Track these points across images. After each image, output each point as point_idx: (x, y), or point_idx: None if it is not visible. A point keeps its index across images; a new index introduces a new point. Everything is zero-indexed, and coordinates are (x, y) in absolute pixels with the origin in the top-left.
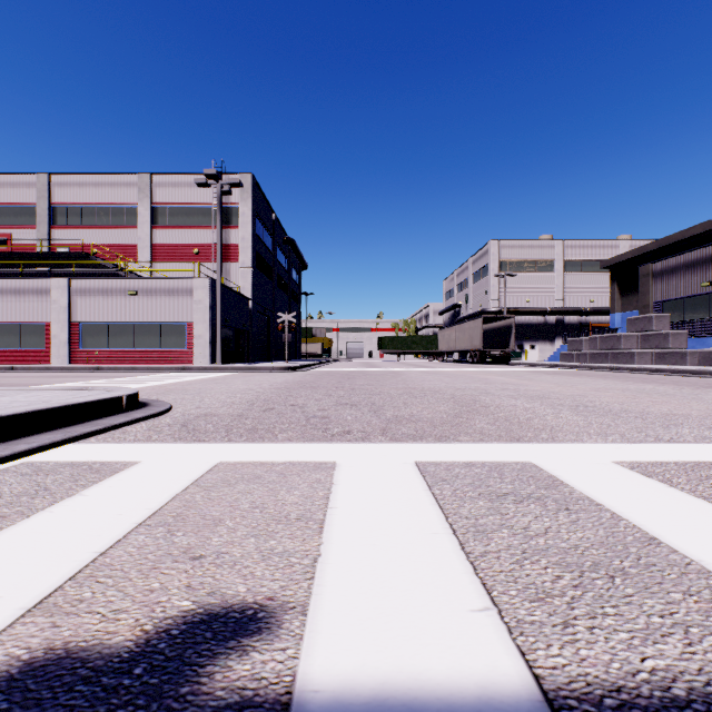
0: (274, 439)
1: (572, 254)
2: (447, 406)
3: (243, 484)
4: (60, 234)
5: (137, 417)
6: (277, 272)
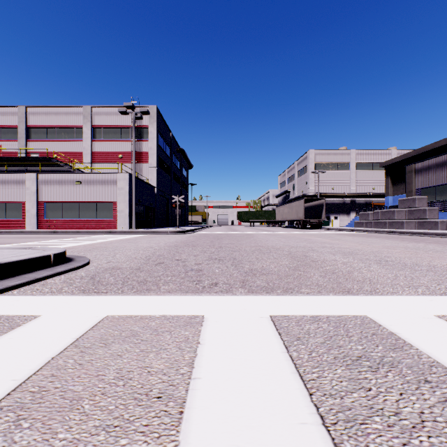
0: (157, 292)
1: (361, 158)
2: (287, 261)
3: (117, 344)
4: (33, 145)
5: (58, 271)
6: (173, 170)
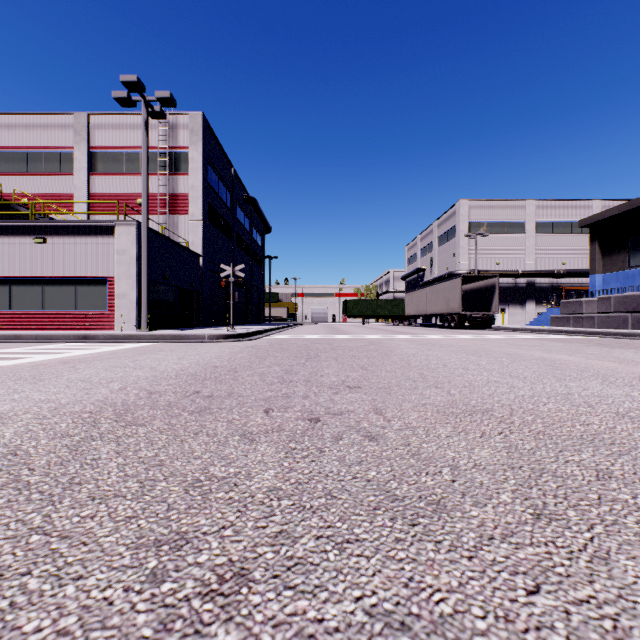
0: None
1: (543, 214)
2: None
3: None
4: None
5: None
6: (237, 230)
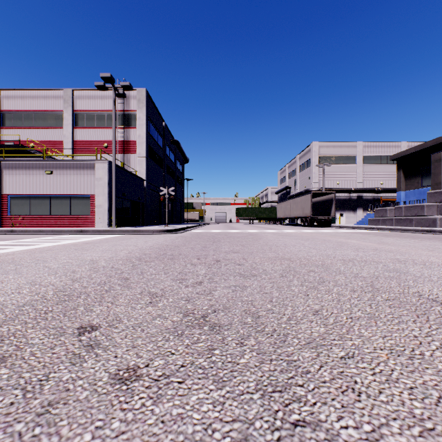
0: None
1: (368, 151)
2: (436, 340)
3: None
4: (7, 133)
5: None
6: (166, 162)
